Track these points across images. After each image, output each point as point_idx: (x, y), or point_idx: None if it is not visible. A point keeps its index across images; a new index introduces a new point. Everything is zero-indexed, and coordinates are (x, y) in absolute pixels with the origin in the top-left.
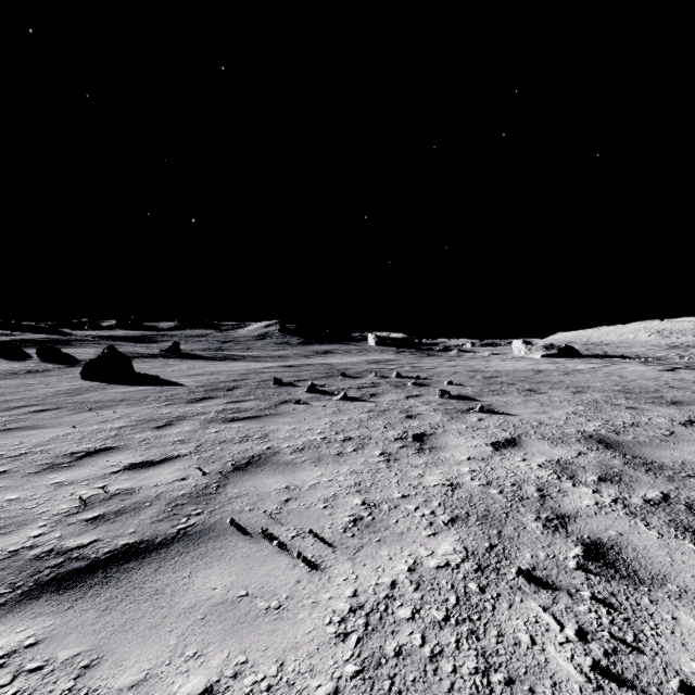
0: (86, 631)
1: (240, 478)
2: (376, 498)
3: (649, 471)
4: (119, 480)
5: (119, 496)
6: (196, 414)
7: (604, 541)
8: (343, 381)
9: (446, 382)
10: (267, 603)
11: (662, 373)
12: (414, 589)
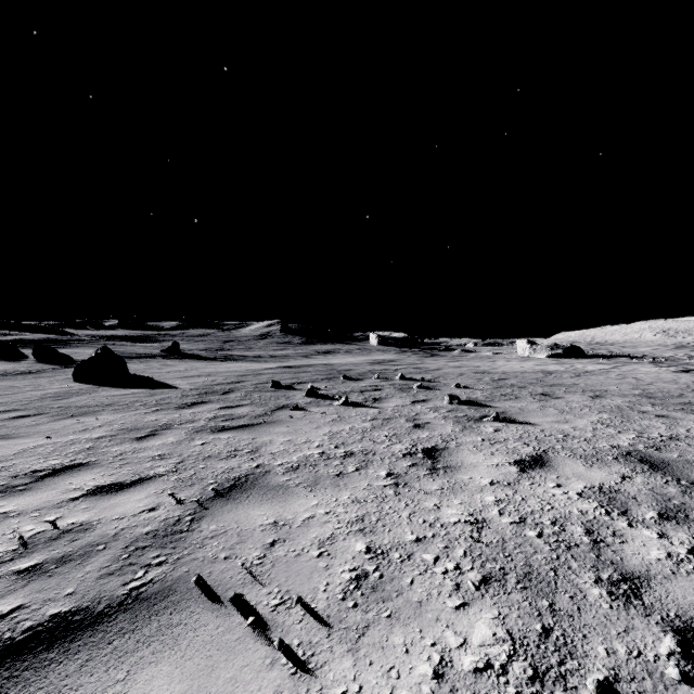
0: None
1: (220, 508)
2: (384, 542)
3: None
4: (77, 510)
5: (70, 535)
6: (184, 422)
7: None
8: (345, 384)
9: (454, 385)
10: None
11: (679, 374)
12: None
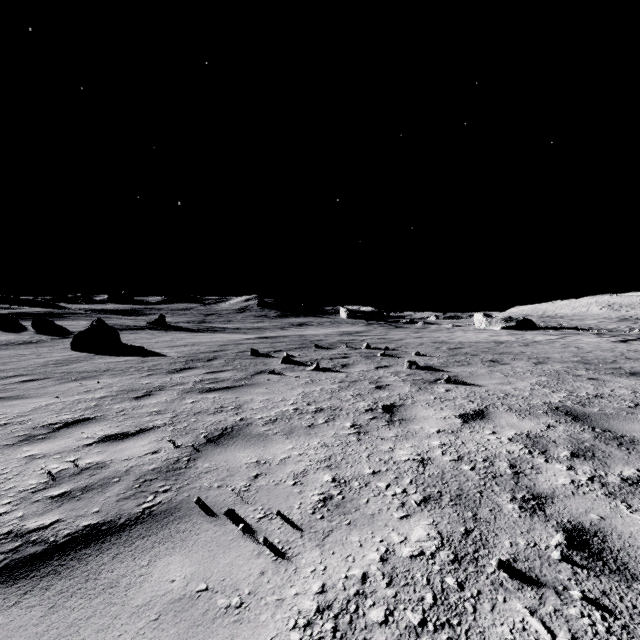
0: (28, 634)
1: (211, 451)
2: (346, 475)
3: (622, 446)
4: (92, 453)
5: (89, 471)
6: (174, 384)
7: (586, 526)
8: (316, 352)
9: (414, 353)
10: (228, 600)
11: (617, 344)
12: (387, 583)
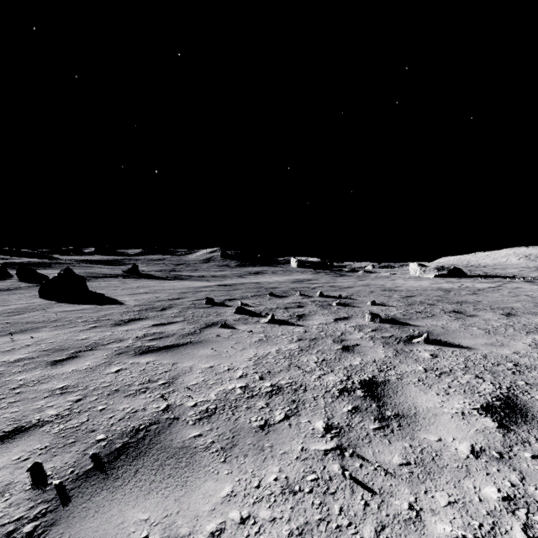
0: None
1: (87, 500)
2: None
3: None
4: None
5: None
6: (112, 341)
7: None
8: (271, 300)
9: (370, 302)
10: None
11: None
12: None
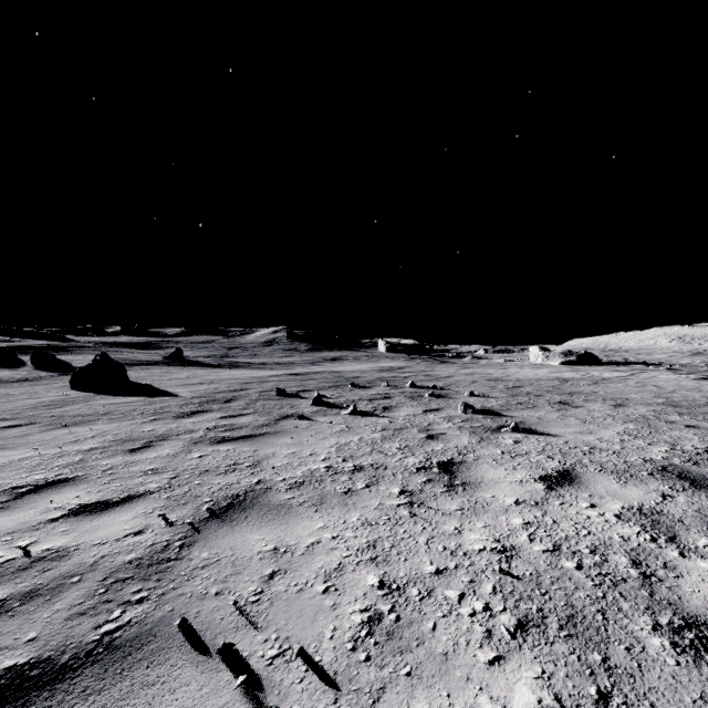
0: None
1: (214, 531)
2: (399, 575)
3: None
4: (55, 533)
5: (43, 563)
6: (182, 432)
7: None
8: (353, 392)
9: (467, 393)
10: None
11: (700, 382)
12: None
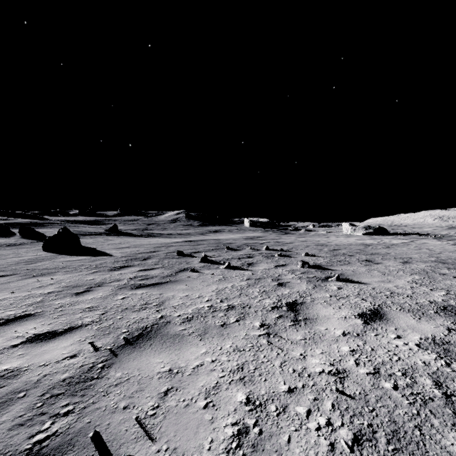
0: None
1: (127, 355)
2: (261, 393)
3: None
4: (13, 356)
5: (0, 381)
6: (112, 280)
7: None
8: (228, 253)
9: (303, 254)
10: None
11: None
12: None
